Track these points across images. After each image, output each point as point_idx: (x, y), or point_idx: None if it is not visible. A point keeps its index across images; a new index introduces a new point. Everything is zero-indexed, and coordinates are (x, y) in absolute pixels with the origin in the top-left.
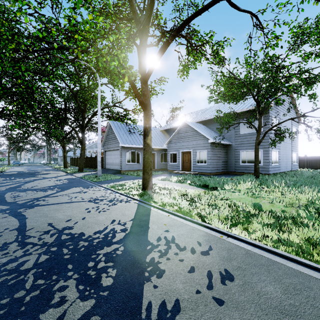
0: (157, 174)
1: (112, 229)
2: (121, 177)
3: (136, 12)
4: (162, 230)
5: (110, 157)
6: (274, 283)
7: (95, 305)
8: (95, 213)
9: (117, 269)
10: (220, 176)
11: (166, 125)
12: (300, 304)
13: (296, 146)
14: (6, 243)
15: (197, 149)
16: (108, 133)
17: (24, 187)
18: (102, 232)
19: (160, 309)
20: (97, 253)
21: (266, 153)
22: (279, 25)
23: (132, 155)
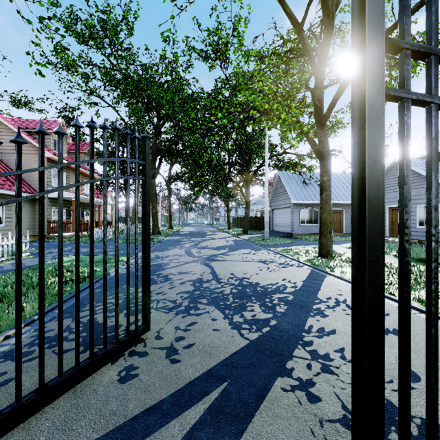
0: (344, 240)
1: (283, 285)
2: (293, 242)
3: (310, 49)
4: (334, 293)
5: (279, 217)
6: None
7: (273, 316)
8: (266, 271)
9: (287, 306)
10: None
11: None
12: None
13: None
14: (209, 280)
15: (419, 203)
16: (276, 187)
17: (201, 246)
18: (274, 285)
19: (319, 329)
20: (271, 295)
21: None
22: None
23: (307, 214)
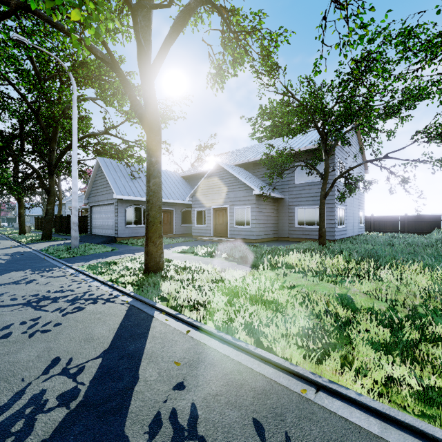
0: (175, 242)
1: (36, 398)
2: (114, 249)
3: None
4: (168, 386)
5: (100, 216)
6: None
7: None
8: (19, 339)
9: None
10: (269, 244)
11: (191, 169)
12: None
13: (362, 202)
14: None
15: (236, 205)
16: (96, 178)
17: None
18: None
19: None
20: None
21: (330, 211)
22: (364, 10)
23: (135, 212)
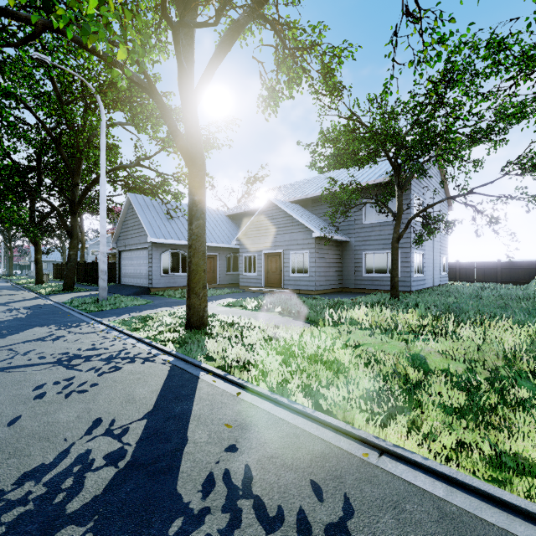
0: (219, 294)
1: (82, 457)
2: (149, 302)
3: None
4: (219, 448)
5: (130, 263)
6: None
7: None
8: (54, 399)
9: None
10: (331, 296)
11: (238, 207)
12: None
13: (445, 246)
14: None
15: (292, 249)
16: (126, 217)
17: None
18: (45, 474)
19: None
20: None
21: (405, 257)
22: (442, 22)
23: (172, 258)
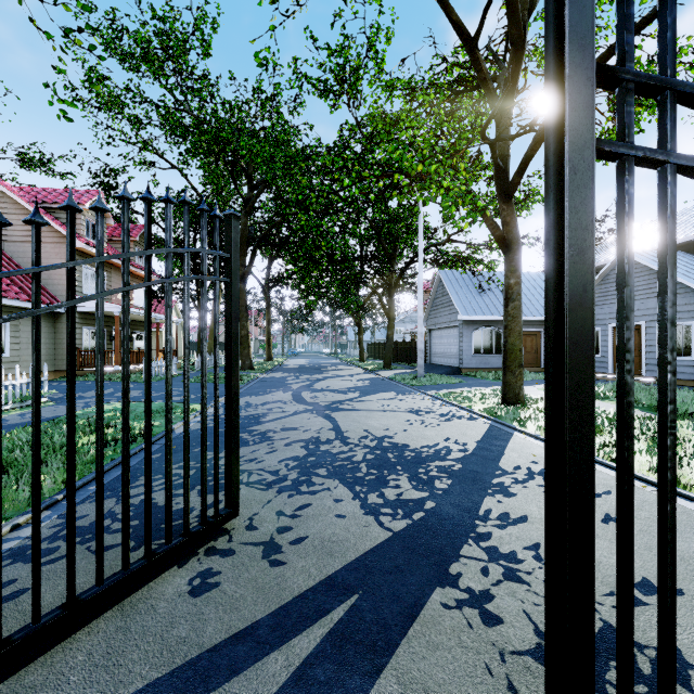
0: (542, 378)
1: (446, 447)
2: (462, 381)
3: (488, 79)
4: (525, 460)
5: (440, 342)
6: None
7: (429, 496)
8: (419, 427)
9: (452, 480)
10: None
11: None
12: None
13: None
14: (329, 439)
15: None
16: (436, 295)
17: (317, 387)
18: (431, 448)
19: (501, 515)
20: (428, 464)
21: None
22: None
23: (484, 337)
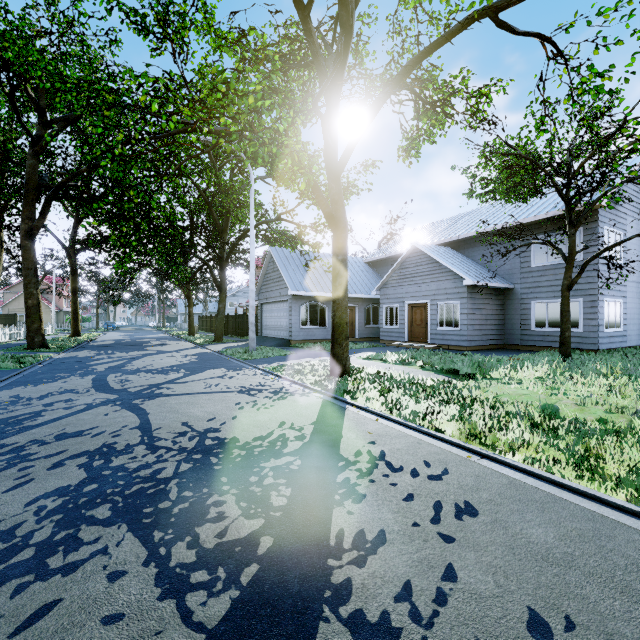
0: (359, 347)
1: (282, 436)
2: (292, 353)
3: (320, 54)
4: (364, 441)
5: (271, 316)
6: (547, 525)
7: (265, 525)
8: (251, 410)
9: (292, 488)
10: (487, 353)
11: (378, 252)
12: (582, 554)
13: None
14: (130, 445)
15: (439, 299)
16: (267, 271)
17: (132, 367)
18: (265, 439)
19: (356, 538)
20: (261, 466)
21: (590, 307)
22: (606, 48)
23: (311, 311)
